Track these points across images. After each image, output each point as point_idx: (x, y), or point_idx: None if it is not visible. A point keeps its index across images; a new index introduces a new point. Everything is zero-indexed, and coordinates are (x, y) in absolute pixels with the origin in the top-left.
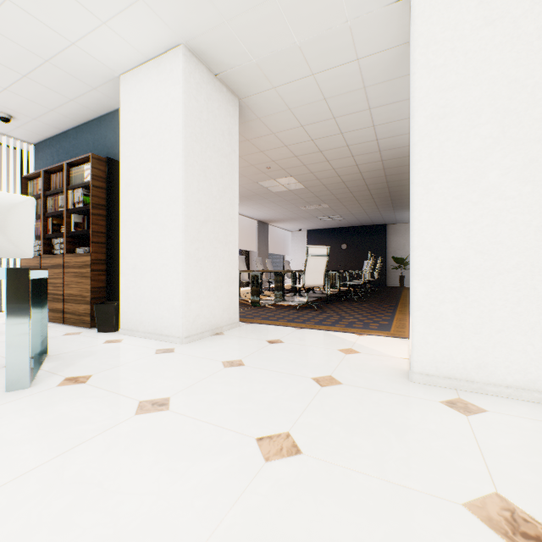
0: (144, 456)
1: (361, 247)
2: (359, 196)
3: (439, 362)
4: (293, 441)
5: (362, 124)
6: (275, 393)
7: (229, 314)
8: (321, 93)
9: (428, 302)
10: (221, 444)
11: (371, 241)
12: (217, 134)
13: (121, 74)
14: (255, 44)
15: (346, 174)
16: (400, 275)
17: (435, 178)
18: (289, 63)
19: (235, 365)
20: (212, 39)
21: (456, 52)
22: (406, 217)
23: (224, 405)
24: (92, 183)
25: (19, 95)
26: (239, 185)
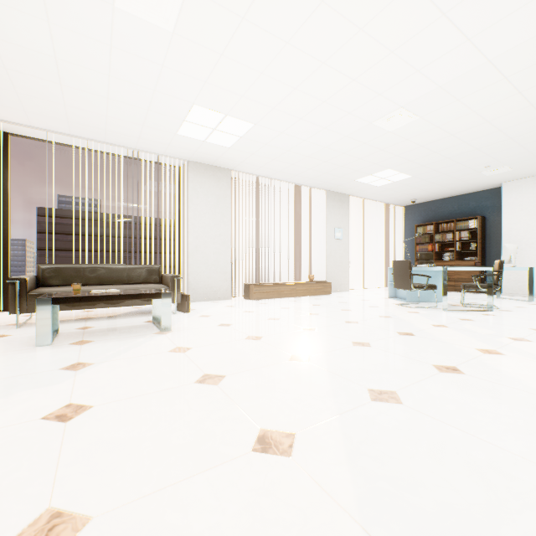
0: None
1: None
2: None
3: None
4: None
5: None
6: None
7: None
8: None
9: None
10: None
11: None
12: None
13: (502, 182)
14: None
15: None
16: None
17: None
18: None
19: None
20: None
21: None
22: None
23: None
24: (478, 229)
25: (435, 194)
26: None
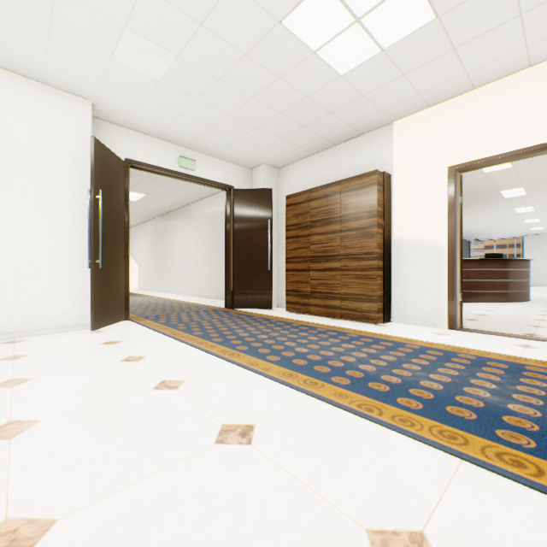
0: None
1: None
2: None
3: (5, 326)
4: None
5: None
6: None
7: None
8: None
9: None
10: None
11: None
12: None
13: None
14: None
15: None
16: None
17: (2, 219)
18: None
19: None
20: None
21: (16, 154)
22: None
23: None
24: None
25: None
26: None
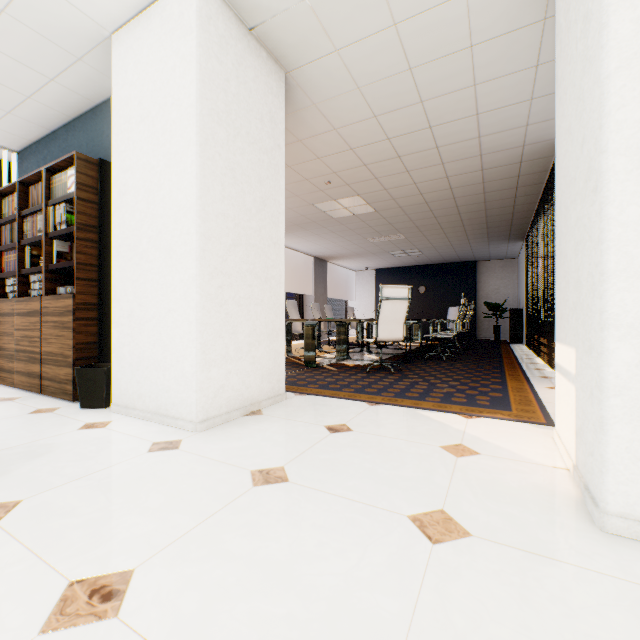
0: None
1: (443, 290)
2: (445, 223)
3: None
4: None
5: (461, 111)
6: (343, 561)
7: (270, 383)
8: (405, 59)
9: (639, 380)
10: None
11: (456, 283)
12: (252, 117)
13: (113, 33)
14: None
15: (431, 191)
16: (495, 325)
17: None
18: (359, 2)
19: (271, 480)
20: None
21: None
22: (503, 251)
23: (237, 600)
24: (77, 194)
25: None
26: (289, 208)
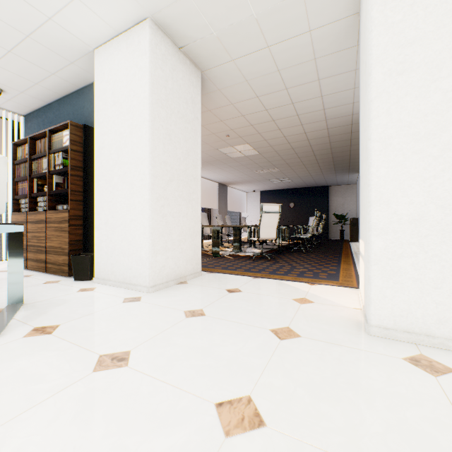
0: (93, 428)
1: (306, 206)
2: (306, 161)
3: (398, 316)
4: (255, 408)
5: (312, 94)
6: (235, 347)
7: (192, 265)
8: (275, 65)
9: (385, 256)
10: (178, 411)
11: (315, 200)
12: (181, 102)
13: (95, 49)
14: (215, 17)
15: (295, 141)
16: (341, 229)
17: (393, 133)
18: (246, 35)
19: (196, 315)
20: (175, 12)
21: (416, 7)
22: (345, 179)
23: (184, 360)
24: (70, 147)
25: (7, 69)
26: (202, 151)
